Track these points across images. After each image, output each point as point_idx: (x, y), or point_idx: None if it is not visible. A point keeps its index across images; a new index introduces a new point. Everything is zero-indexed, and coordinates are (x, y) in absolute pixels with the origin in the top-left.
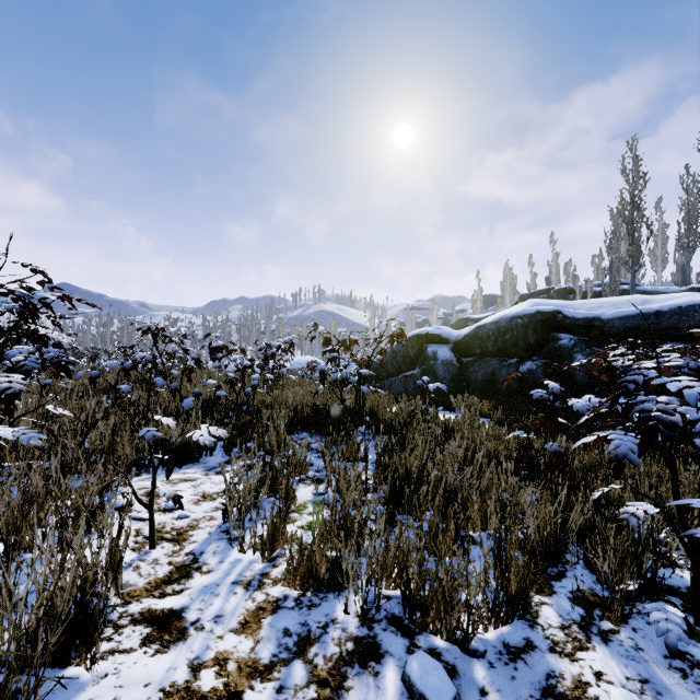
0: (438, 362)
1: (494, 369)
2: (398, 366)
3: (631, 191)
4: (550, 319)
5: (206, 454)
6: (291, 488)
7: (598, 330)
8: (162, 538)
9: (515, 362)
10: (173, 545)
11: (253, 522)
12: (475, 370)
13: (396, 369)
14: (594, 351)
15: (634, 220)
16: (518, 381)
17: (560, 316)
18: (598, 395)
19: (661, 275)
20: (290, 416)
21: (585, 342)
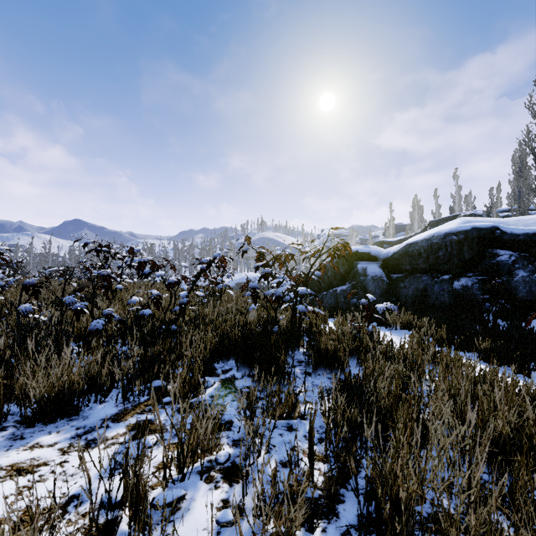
0: (367, 278)
1: (426, 285)
2: (329, 282)
3: None
4: (488, 235)
5: (95, 400)
6: None
7: None
8: None
9: (448, 278)
10: None
11: None
12: (405, 285)
13: (327, 284)
14: None
15: None
16: (452, 297)
17: (498, 232)
18: None
19: None
20: (212, 343)
21: (527, 258)
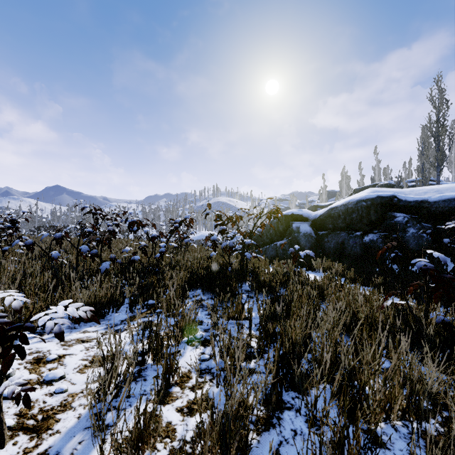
0: (300, 234)
1: (344, 239)
2: (271, 238)
3: (437, 114)
4: (388, 202)
5: (112, 311)
6: (174, 358)
7: (426, 210)
8: (21, 427)
9: (360, 234)
10: (29, 438)
11: (113, 423)
12: (328, 240)
13: (269, 239)
14: (423, 226)
15: (439, 134)
16: (363, 248)
17: (396, 200)
18: (429, 260)
19: (454, 174)
20: (186, 277)
21: (416, 219)
